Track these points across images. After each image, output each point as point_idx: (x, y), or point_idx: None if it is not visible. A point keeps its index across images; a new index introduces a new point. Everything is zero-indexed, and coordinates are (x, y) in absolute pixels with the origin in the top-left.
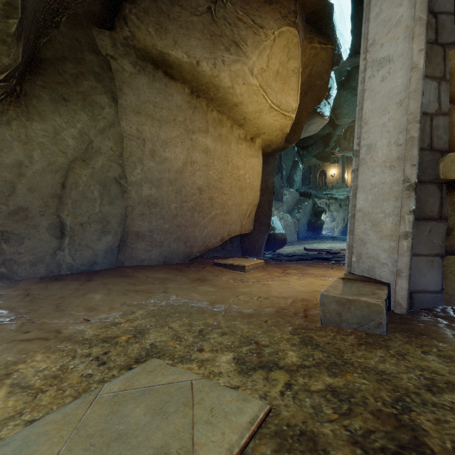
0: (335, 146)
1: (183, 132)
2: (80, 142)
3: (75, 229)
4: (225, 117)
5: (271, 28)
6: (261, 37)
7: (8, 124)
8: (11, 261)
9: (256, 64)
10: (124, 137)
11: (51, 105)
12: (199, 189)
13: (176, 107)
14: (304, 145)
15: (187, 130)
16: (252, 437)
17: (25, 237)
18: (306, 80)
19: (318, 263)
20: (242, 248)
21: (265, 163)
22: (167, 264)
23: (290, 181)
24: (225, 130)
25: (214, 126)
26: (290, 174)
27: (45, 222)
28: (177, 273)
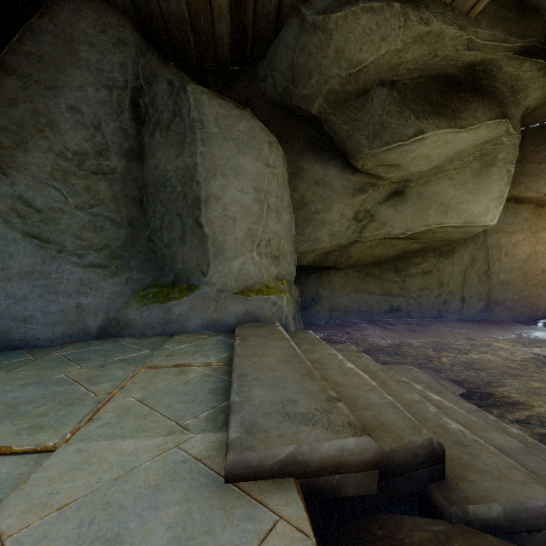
0: None
1: (528, 234)
2: (470, 257)
3: (468, 299)
4: None
5: None
6: None
7: (447, 258)
8: (447, 312)
9: None
10: (488, 248)
11: (460, 245)
12: (542, 270)
13: (523, 220)
14: None
15: (531, 232)
16: None
17: (451, 302)
18: None
19: None
20: None
21: None
22: (516, 321)
23: None
24: None
25: None
26: None
27: (457, 296)
28: (528, 327)
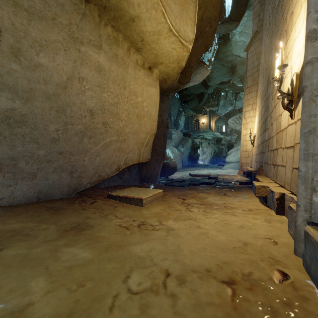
0: (205, 103)
1: (67, 38)
2: None
3: None
4: (121, 36)
5: None
6: None
7: None
8: None
9: None
10: None
11: None
12: (90, 111)
13: (56, 4)
14: (185, 100)
15: (73, 37)
16: None
17: None
18: (198, 24)
19: (207, 188)
20: (140, 176)
21: (161, 100)
22: (42, 202)
23: (176, 124)
24: (121, 51)
25: (108, 44)
26: (176, 119)
27: None
28: (47, 216)
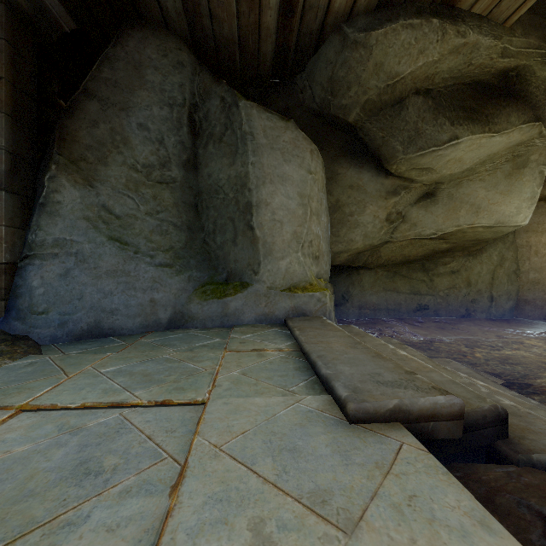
0: None
1: None
2: (498, 257)
3: (496, 298)
4: None
5: None
6: None
7: (476, 258)
8: (475, 311)
9: None
10: (517, 247)
11: (488, 244)
12: None
13: None
14: None
15: None
16: None
17: (479, 301)
18: None
19: None
20: None
21: None
22: None
23: None
24: None
25: None
26: None
27: (486, 295)
28: None
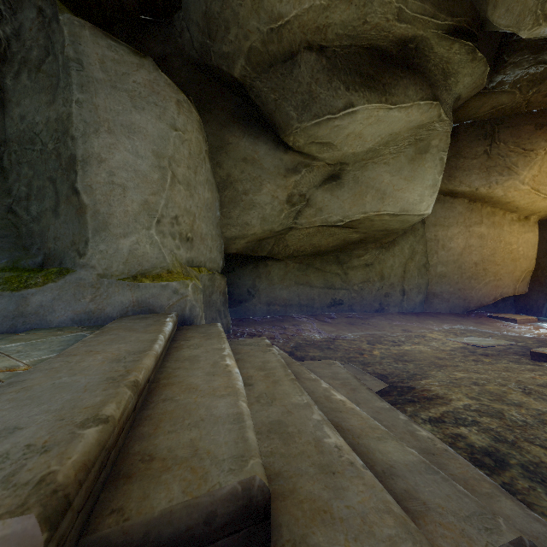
0: None
1: (463, 228)
2: (410, 250)
3: (408, 292)
4: (497, 209)
5: (542, 148)
6: (531, 157)
7: (389, 250)
8: (388, 305)
9: (527, 176)
10: (427, 241)
11: (400, 237)
12: (474, 263)
13: (458, 214)
14: None
15: (465, 226)
16: (510, 345)
17: (392, 295)
18: None
19: None
20: (516, 307)
21: (546, 224)
22: (452, 313)
23: None
24: (497, 218)
25: (487, 218)
26: None
27: (398, 289)
28: (462, 318)
